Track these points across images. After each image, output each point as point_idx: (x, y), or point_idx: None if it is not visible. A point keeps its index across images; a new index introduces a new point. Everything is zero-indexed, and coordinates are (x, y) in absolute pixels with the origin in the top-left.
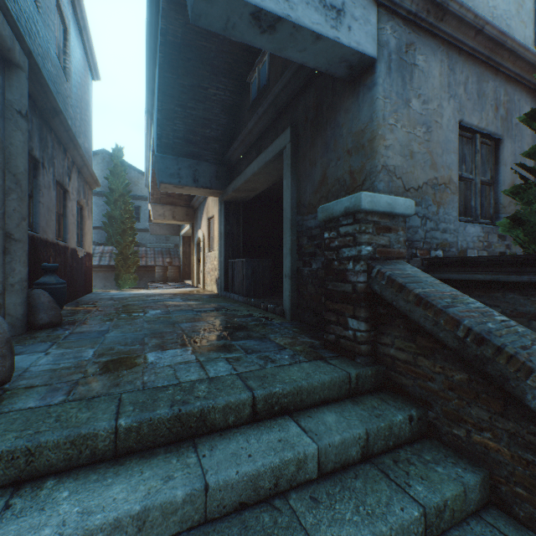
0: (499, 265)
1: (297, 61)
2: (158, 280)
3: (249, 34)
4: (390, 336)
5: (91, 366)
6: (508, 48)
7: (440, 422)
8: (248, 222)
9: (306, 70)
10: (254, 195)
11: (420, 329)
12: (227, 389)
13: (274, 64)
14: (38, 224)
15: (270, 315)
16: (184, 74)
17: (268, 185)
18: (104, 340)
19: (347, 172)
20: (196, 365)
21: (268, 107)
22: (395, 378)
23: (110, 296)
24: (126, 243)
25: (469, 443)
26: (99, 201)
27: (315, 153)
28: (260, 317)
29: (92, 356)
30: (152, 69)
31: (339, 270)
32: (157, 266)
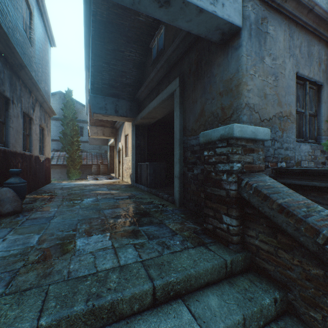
0: None
1: (185, 29)
2: (94, 174)
3: (150, 8)
4: (255, 230)
5: (33, 253)
6: None
7: (298, 303)
8: (150, 138)
9: (190, 38)
10: (154, 121)
11: (280, 229)
12: (133, 279)
13: (167, 34)
14: (9, 141)
15: (165, 202)
16: (108, 42)
17: (163, 115)
18: (48, 226)
19: (219, 107)
20: (111, 252)
21: (164, 63)
22: (259, 262)
23: (61, 186)
24: (74, 150)
25: (325, 326)
26: (57, 123)
27: (196, 94)
28: (159, 204)
29: (36, 242)
30: (88, 39)
31: (216, 179)
32: (93, 165)
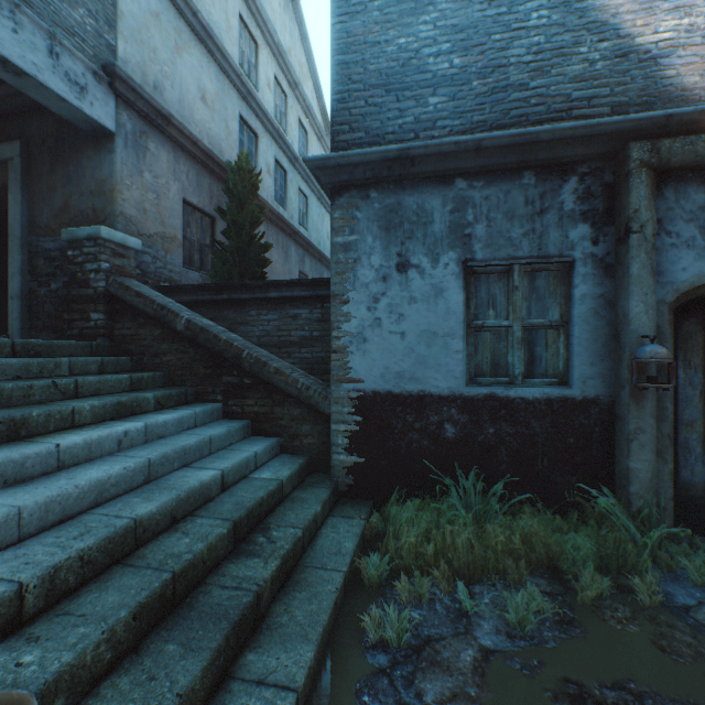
0: (195, 291)
1: (41, 103)
2: None
3: None
4: (123, 322)
5: None
6: (217, 162)
7: (150, 361)
8: None
9: None
10: None
11: (140, 313)
12: None
13: None
14: None
15: None
16: None
17: None
18: None
19: (92, 208)
20: None
21: None
22: (126, 347)
23: None
24: None
25: (162, 364)
26: None
27: (56, 181)
28: None
29: None
30: None
31: (84, 280)
32: None
